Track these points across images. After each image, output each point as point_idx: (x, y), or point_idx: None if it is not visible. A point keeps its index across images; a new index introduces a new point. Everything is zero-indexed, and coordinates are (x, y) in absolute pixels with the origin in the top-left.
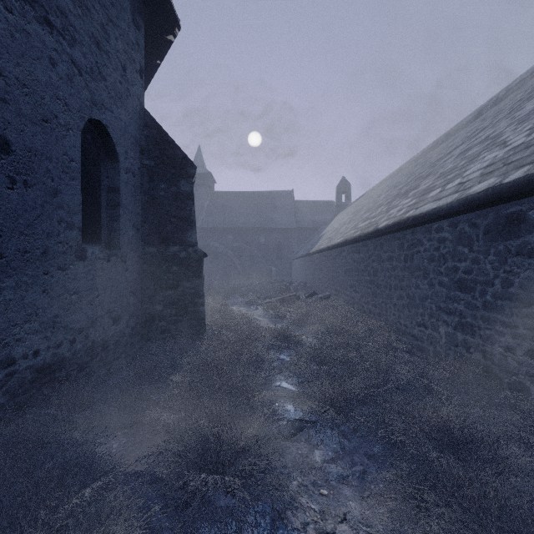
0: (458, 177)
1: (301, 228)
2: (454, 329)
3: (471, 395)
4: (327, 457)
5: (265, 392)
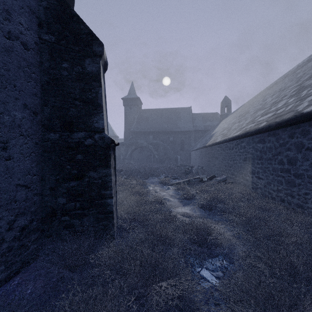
0: None
1: (197, 130)
2: None
3: None
4: None
5: None
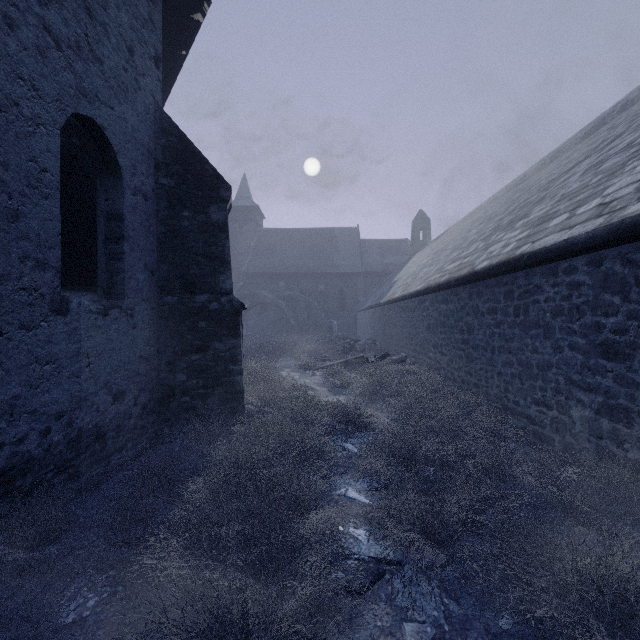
0: (595, 197)
1: (369, 272)
2: (595, 414)
3: (637, 521)
4: (424, 638)
5: (324, 512)
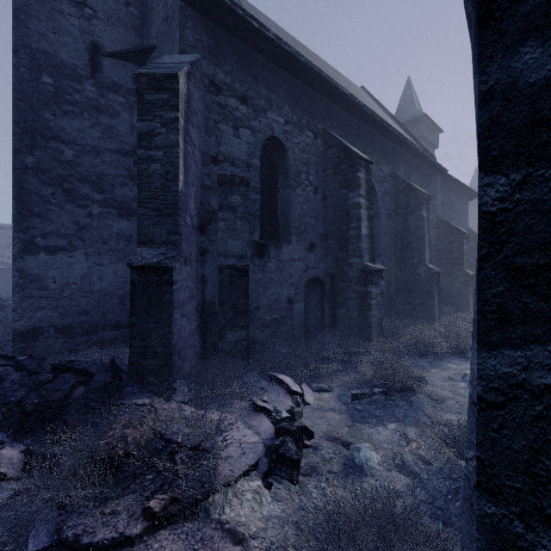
0: None
1: None
2: None
3: None
4: None
5: None
